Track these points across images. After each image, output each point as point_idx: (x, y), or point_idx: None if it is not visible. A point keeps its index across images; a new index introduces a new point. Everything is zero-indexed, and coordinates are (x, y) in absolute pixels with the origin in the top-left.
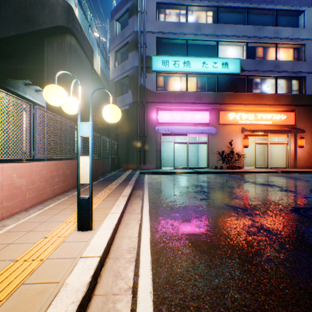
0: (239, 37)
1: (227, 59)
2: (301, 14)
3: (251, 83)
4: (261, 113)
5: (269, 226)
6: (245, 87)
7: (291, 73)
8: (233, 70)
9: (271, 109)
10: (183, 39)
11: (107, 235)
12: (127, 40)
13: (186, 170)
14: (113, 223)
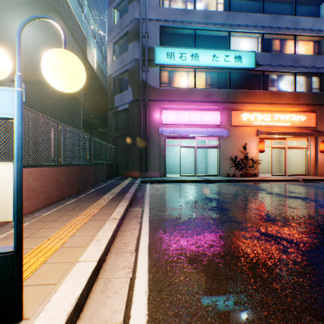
0: (253, 27)
1: (241, 52)
2: (322, 3)
3: (267, 80)
4: (278, 114)
5: None
6: (261, 84)
7: (311, 69)
8: (247, 64)
9: (290, 109)
10: (191, 28)
11: None
12: (126, 29)
13: (194, 178)
14: (74, 292)
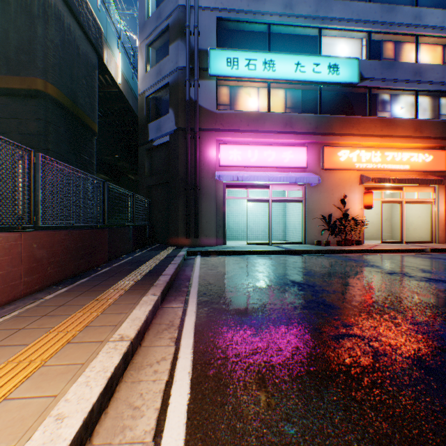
0: (356, 22)
1: (338, 58)
2: None
3: (375, 102)
4: (392, 152)
5: None
6: (367, 107)
7: (441, 86)
8: (346, 77)
9: (409, 145)
10: (263, 22)
11: None
12: (166, 23)
13: (269, 247)
14: None
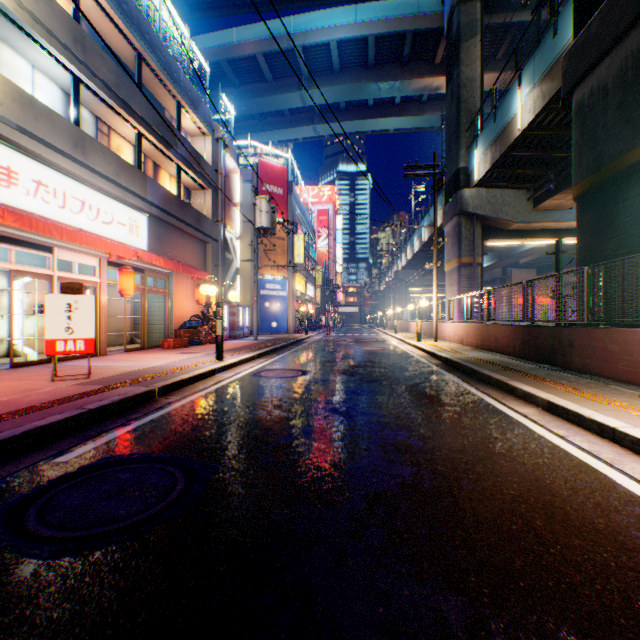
0: None
1: None
2: None
3: None
4: None
5: (341, 478)
6: None
7: None
8: None
9: None
10: None
11: None
12: None
13: None
14: None
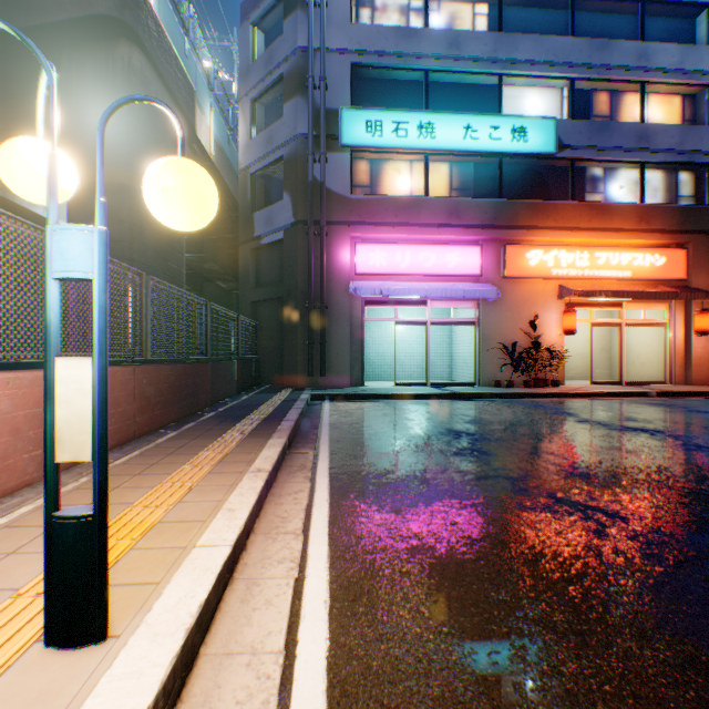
0: (552, 65)
1: (525, 118)
2: (700, 12)
3: (582, 179)
4: (606, 252)
5: None
6: (569, 188)
7: (677, 155)
8: (538, 146)
9: (631, 241)
10: (417, 69)
11: (154, 678)
12: (280, 71)
13: (425, 389)
14: (195, 596)
